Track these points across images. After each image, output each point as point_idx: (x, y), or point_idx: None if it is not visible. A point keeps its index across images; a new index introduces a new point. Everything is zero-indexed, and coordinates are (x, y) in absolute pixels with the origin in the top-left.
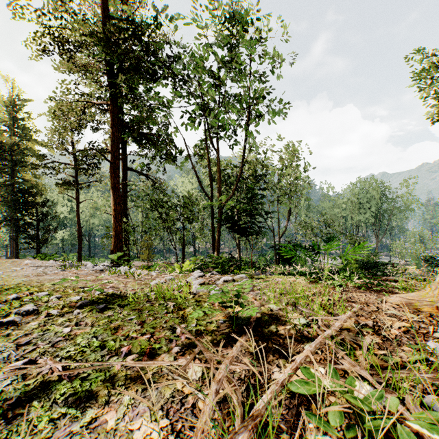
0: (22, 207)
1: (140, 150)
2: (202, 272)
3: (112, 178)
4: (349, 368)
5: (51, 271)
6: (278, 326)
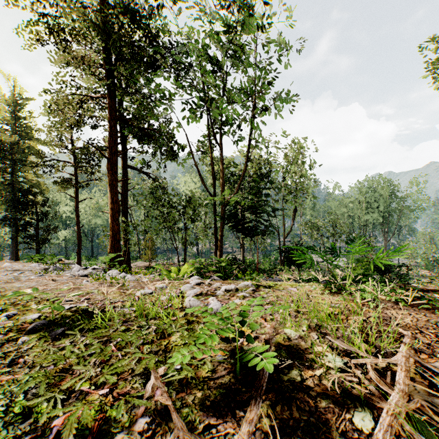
0: (22, 206)
1: (140, 147)
2: (200, 278)
3: (109, 175)
4: None
5: (27, 277)
6: (303, 370)
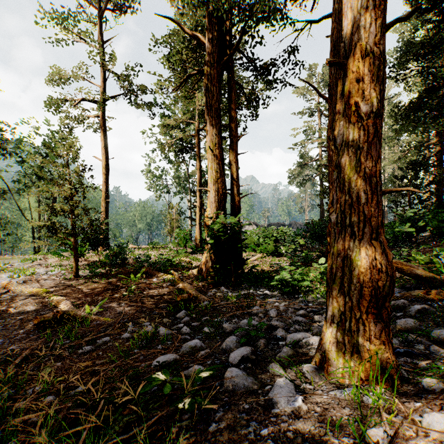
0: None
1: None
2: None
3: None
4: None
5: None
6: None
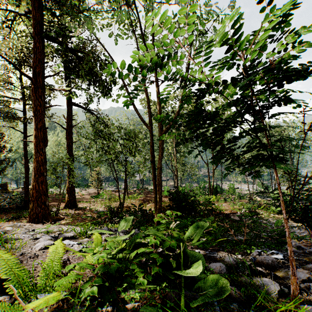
0: None
1: None
2: None
3: (32, 99)
4: None
5: None
6: None
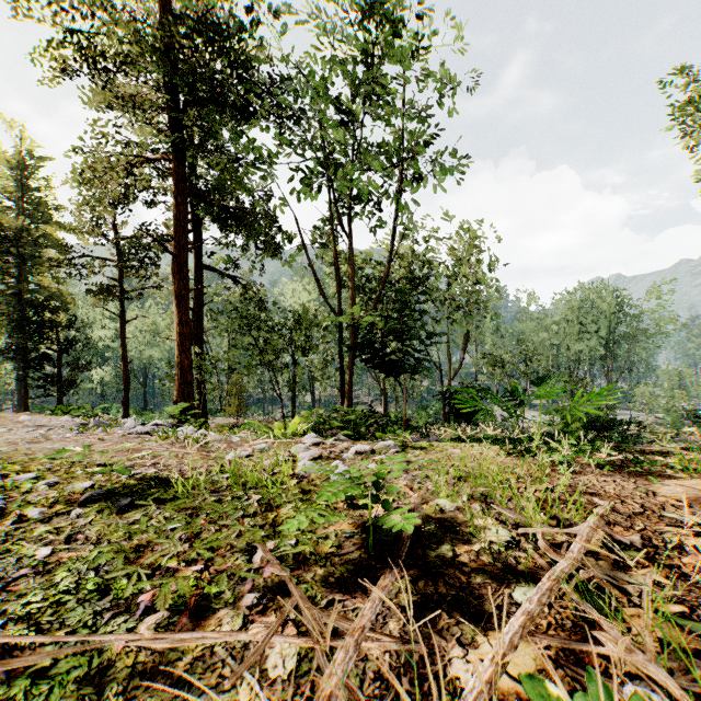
0: (35, 330)
1: (224, 236)
2: (318, 437)
3: (175, 281)
4: (619, 654)
5: (59, 435)
6: (457, 545)
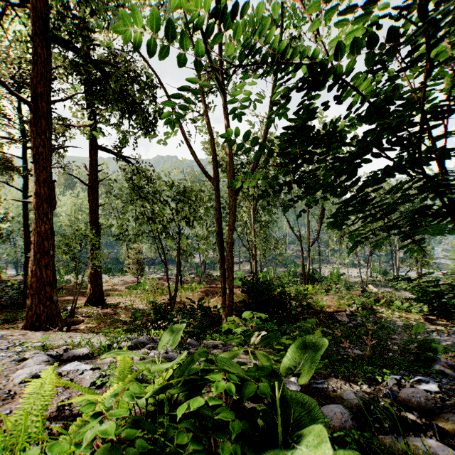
0: None
1: None
2: None
3: (30, 135)
4: None
5: None
6: None
